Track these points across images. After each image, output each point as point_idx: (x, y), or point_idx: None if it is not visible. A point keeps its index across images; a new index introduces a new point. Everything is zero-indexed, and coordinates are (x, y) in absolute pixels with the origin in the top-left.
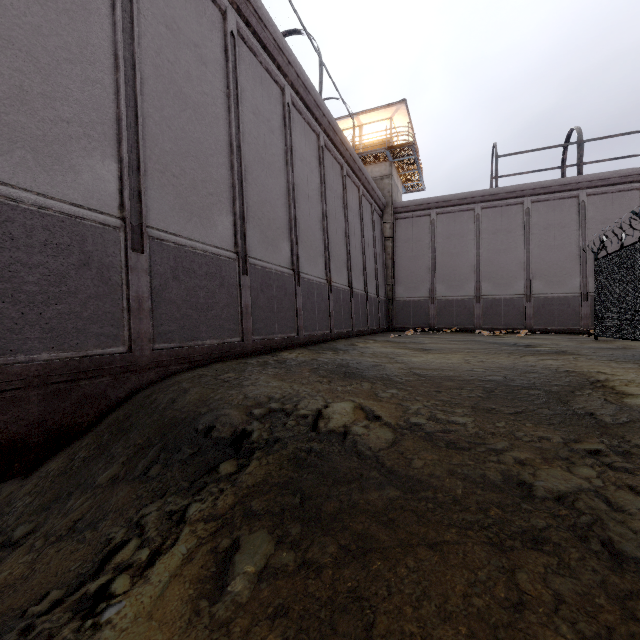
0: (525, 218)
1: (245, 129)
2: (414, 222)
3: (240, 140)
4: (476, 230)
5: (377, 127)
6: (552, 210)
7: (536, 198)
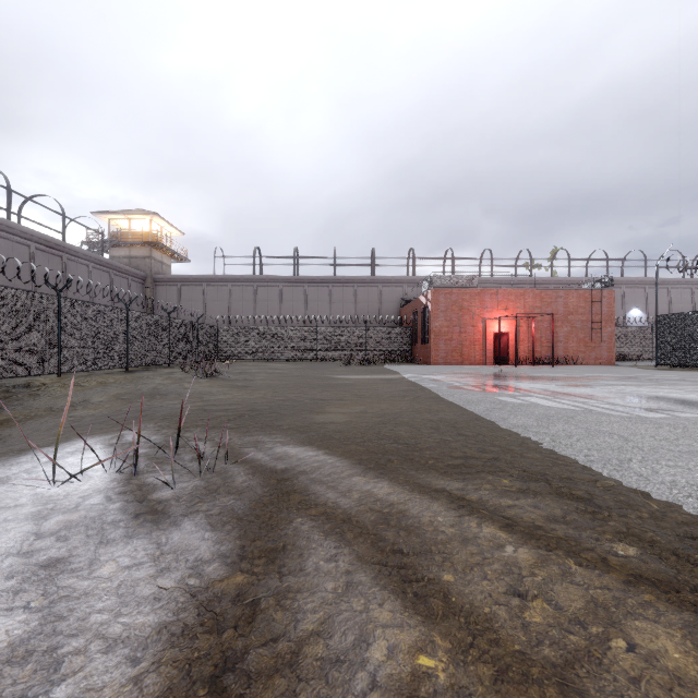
0: (229, 294)
1: (1, 275)
2: (168, 289)
3: None
4: (204, 298)
5: (144, 221)
6: (242, 292)
7: (234, 284)
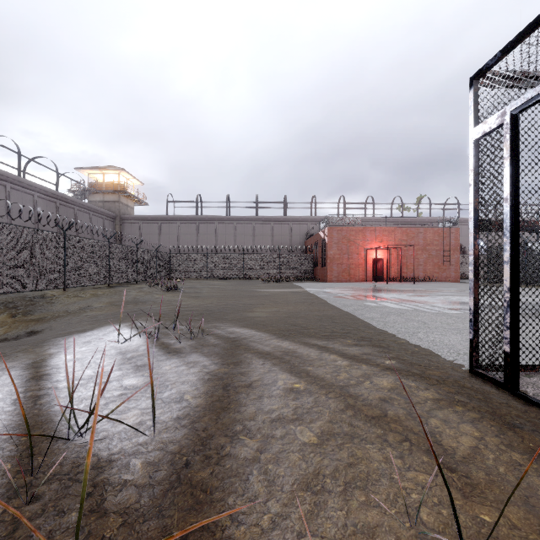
0: (178, 230)
1: (14, 217)
2: (132, 225)
3: (12, 222)
4: (159, 232)
5: (114, 175)
6: (188, 227)
7: (182, 222)
